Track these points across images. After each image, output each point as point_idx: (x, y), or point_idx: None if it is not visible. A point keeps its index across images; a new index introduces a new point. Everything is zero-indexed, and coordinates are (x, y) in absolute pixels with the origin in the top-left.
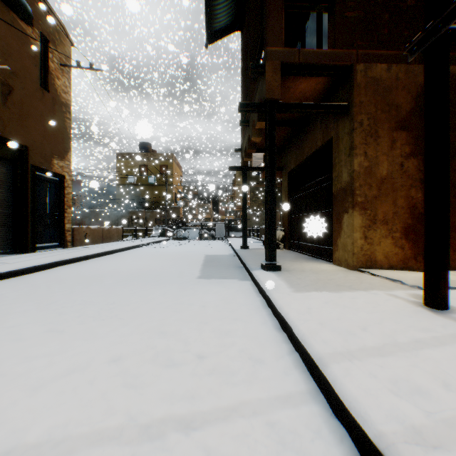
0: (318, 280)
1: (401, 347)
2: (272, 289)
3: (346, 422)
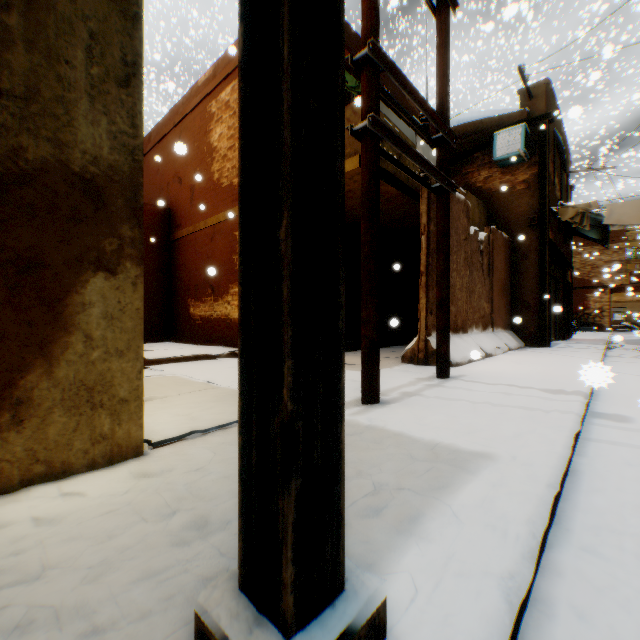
0: (355, 461)
1: (497, 405)
2: (537, 477)
3: (580, 424)
